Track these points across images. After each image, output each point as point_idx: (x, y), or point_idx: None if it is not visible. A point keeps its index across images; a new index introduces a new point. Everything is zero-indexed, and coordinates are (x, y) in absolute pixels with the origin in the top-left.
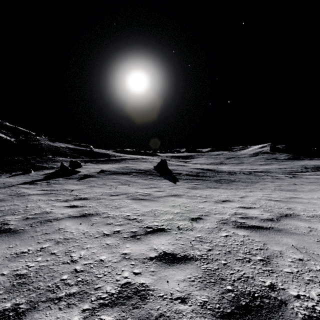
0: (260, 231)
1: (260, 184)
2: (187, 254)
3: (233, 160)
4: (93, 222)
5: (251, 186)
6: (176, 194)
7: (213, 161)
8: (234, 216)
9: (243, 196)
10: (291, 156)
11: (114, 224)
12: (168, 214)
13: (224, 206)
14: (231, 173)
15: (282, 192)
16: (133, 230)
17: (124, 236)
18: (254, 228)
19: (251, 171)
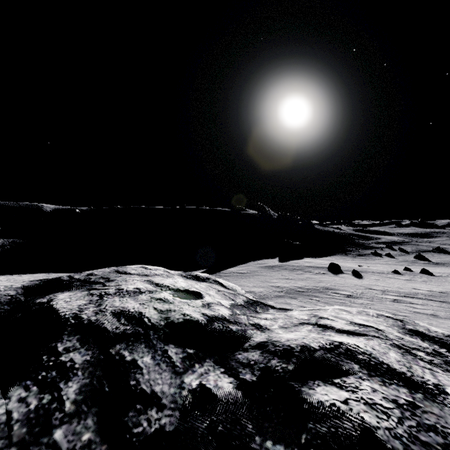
0: None
1: None
2: None
3: None
4: None
5: None
6: None
7: None
8: None
9: None
10: None
11: None
12: None
13: None
14: None
15: None
16: None
17: None
18: None
19: None
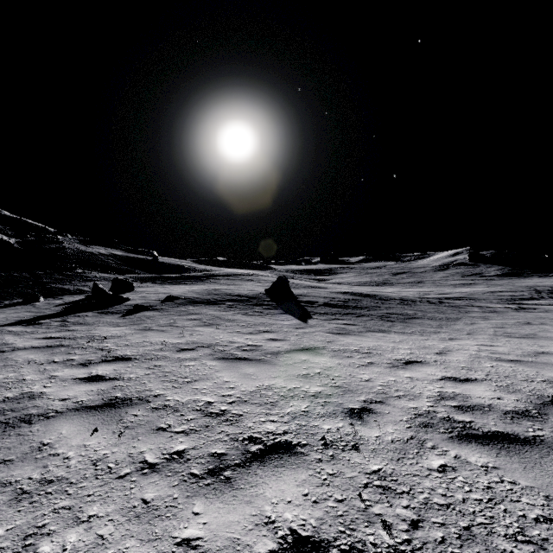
0: (517, 450)
1: (464, 323)
2: (358, 542)
3: (405, 277)
4: (126, 425)
5: (449, 328)
6: (309, 347)
7: (370, 279)
8: (442, 403)
9: (442, 351)
10: (507, 270)
11: (173, 431)
12: (297, 399)
13: (411, 375)
14: (407, 302)
15: (512, 341)
16: (216, 450)
17: (193, 472)
18: (499, 440)
19: (440, 297)
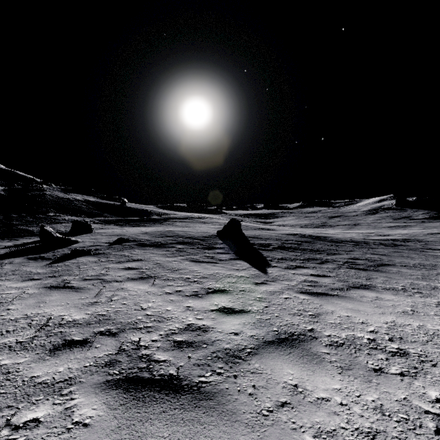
0: None
1: None
2: None
3: (340, 220)
4: None
5: None
6: (288, 333)
7: (310, 221)
8: None
9: None
10: (433, 213)
11: None
12: None
13: None
14: (361, 244)
15: None
16: None
17: None
18: None
19: (385, 239)
